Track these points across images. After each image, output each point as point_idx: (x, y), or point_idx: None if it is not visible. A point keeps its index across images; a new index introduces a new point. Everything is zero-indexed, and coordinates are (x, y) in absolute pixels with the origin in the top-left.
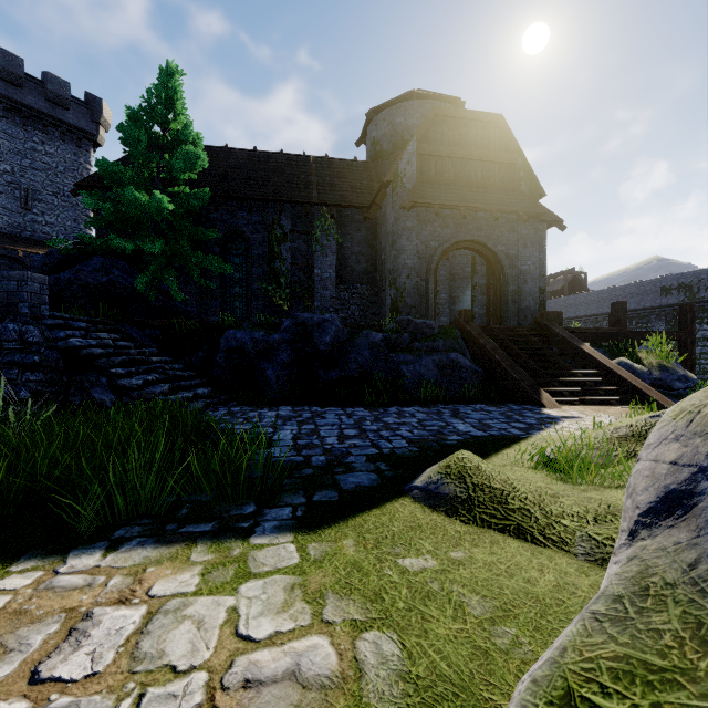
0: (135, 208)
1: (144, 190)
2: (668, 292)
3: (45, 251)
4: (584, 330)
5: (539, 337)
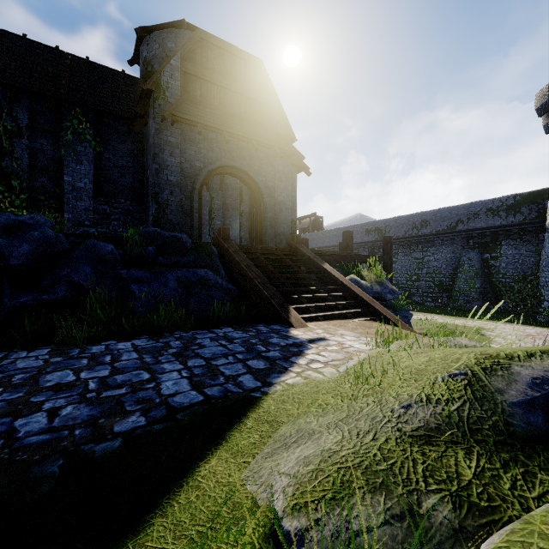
0: None
1: None
2: (369, 233)
3: None
4: (325, 252)
5: (290, 257)
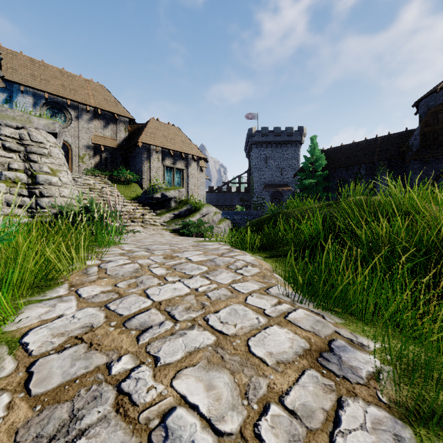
0: (306, 184)
1: (310, 175)
2: None
3: (286, 188)
4: None
5: None
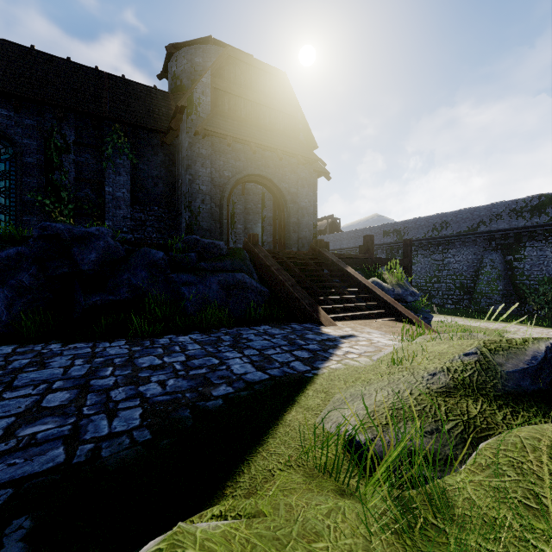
0: None
1: None
2: (388, 234)
3: None
4: (346, 256)
5: (315, 261)
